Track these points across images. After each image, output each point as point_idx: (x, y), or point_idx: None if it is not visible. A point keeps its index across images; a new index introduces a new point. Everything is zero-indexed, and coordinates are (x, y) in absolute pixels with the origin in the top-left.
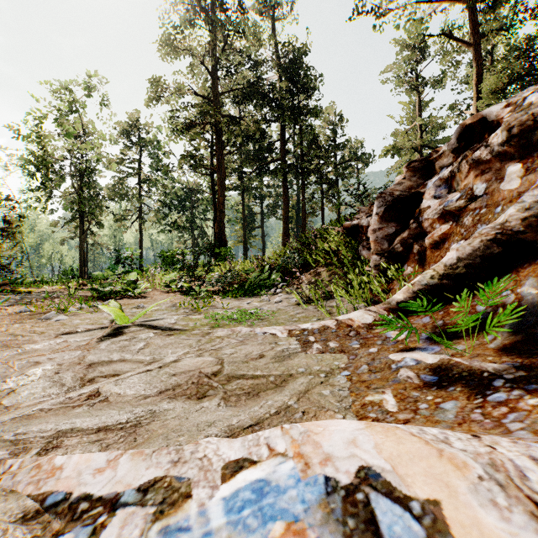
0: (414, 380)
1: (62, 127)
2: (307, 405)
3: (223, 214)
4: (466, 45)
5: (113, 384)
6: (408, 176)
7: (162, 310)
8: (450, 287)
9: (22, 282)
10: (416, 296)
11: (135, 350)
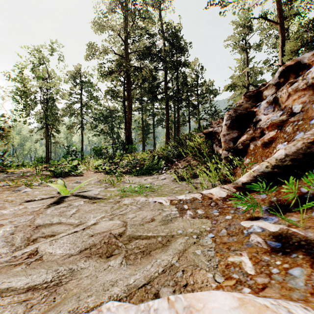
0: (262, 245)
1: (35, 73)
2: (185, 264)
3: (130, 125)
4: (275, 24)
5: (48, 244)
6: (245, 101)
7: (91, 184)
8: (279, 173)
9: (10, 165)
10: (255, 179)
11: (69, 215)
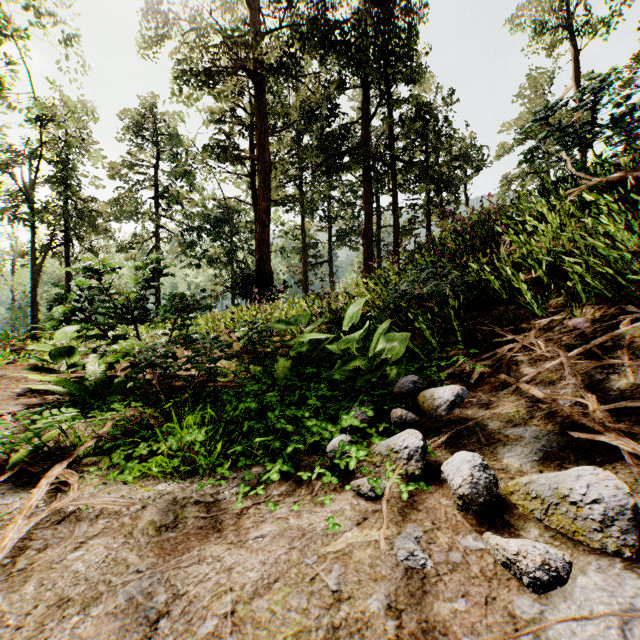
0: None
1: None
2: None
3: (266, 230)
4: None
5: None
6: None
7: None
8: None
9: None
10: None
11: None
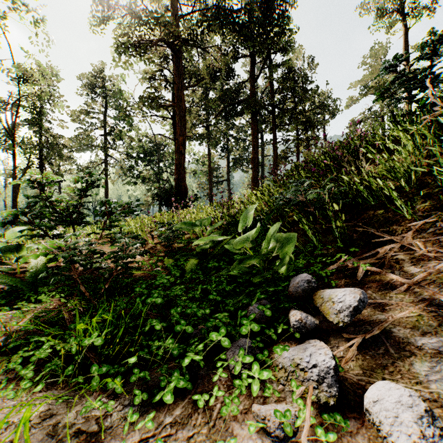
0: None
1: None
2: None
3: (182, 157)
4: None
5: None
6: None
7: None
8: None
9: None
10: None
11: None
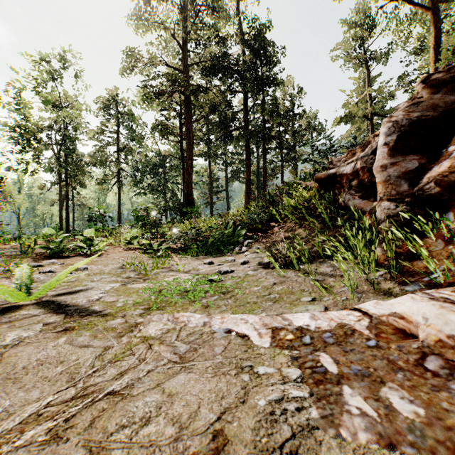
0: None
1: (41, 95)
2: None
3: (190, 176)
4: (423, 11)
5: None
6: (426, 94)
7: (103, 274)
8: None
9: None
10: None
11: None
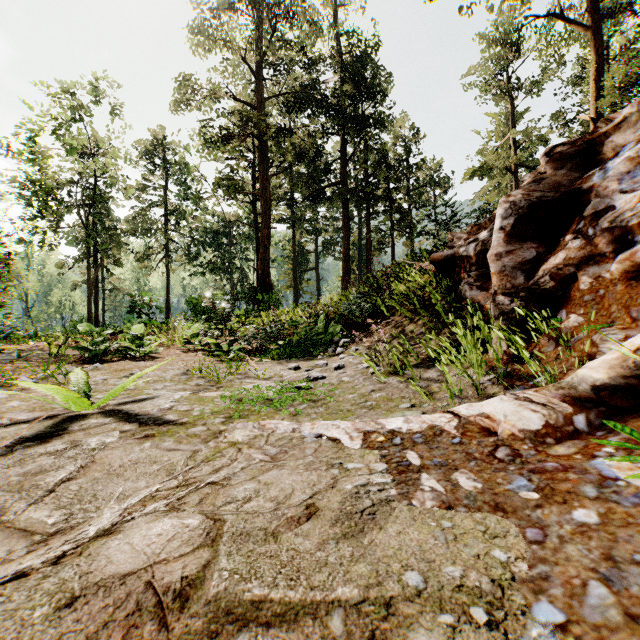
0: None
1: (64, 140)
2: None
3: (267, 251)
4: (580, 30)
5: None
6: (550, 169)
7: (165, 381)
8: None
9: (7, 336)
10: None
11: (46, 488)
